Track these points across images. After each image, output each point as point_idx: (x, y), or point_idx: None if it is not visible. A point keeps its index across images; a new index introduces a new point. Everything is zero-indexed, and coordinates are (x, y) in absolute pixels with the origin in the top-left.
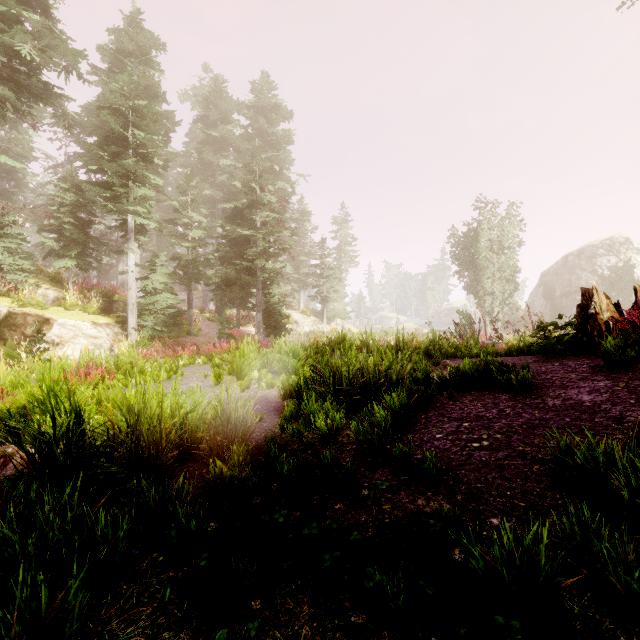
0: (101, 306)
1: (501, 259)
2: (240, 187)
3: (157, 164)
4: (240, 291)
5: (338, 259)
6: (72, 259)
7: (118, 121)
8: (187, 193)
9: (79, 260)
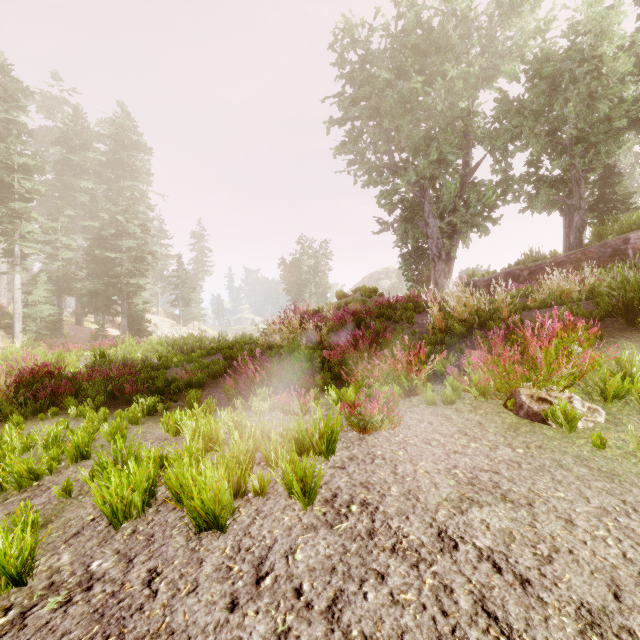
0: None
1: (316, 280)
2: (107, 217)
3: None
4: (106, 301)
5: (195, 268)
6: None
7: (5, 172)
8: (58, 221)
9: None
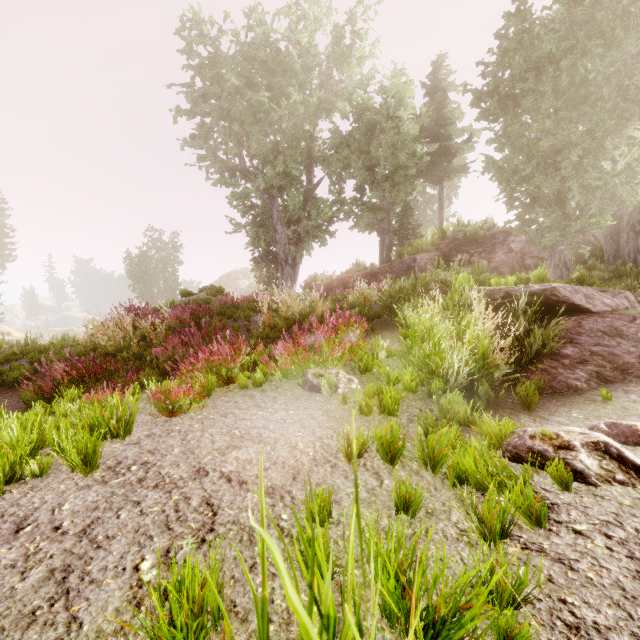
0: None
1: (166, 276)
2: None
3: None
4: None
5: None
6: None
7: None
8: None
9: None
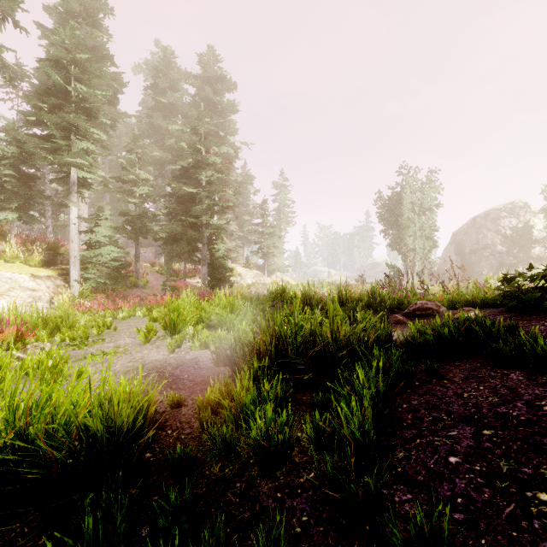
0: (45, 259)
1: (421, 219)
2: (186, 148)
3: (105, 123)
4: (186, 246)
5: (278, 219)
6: (13, 212)
7: (59, 74)
8: (134, 151)
9: (21, 213)
